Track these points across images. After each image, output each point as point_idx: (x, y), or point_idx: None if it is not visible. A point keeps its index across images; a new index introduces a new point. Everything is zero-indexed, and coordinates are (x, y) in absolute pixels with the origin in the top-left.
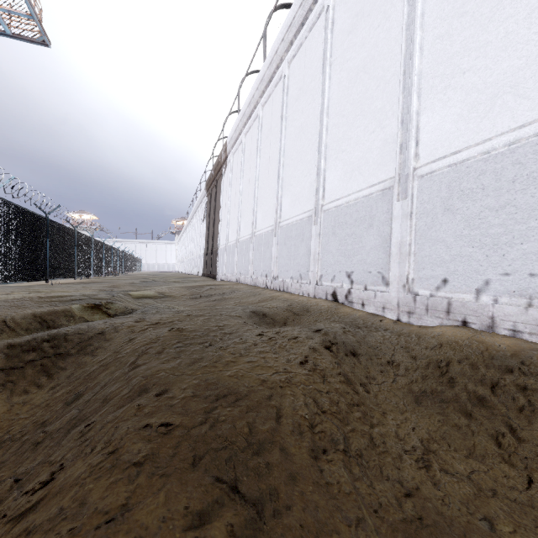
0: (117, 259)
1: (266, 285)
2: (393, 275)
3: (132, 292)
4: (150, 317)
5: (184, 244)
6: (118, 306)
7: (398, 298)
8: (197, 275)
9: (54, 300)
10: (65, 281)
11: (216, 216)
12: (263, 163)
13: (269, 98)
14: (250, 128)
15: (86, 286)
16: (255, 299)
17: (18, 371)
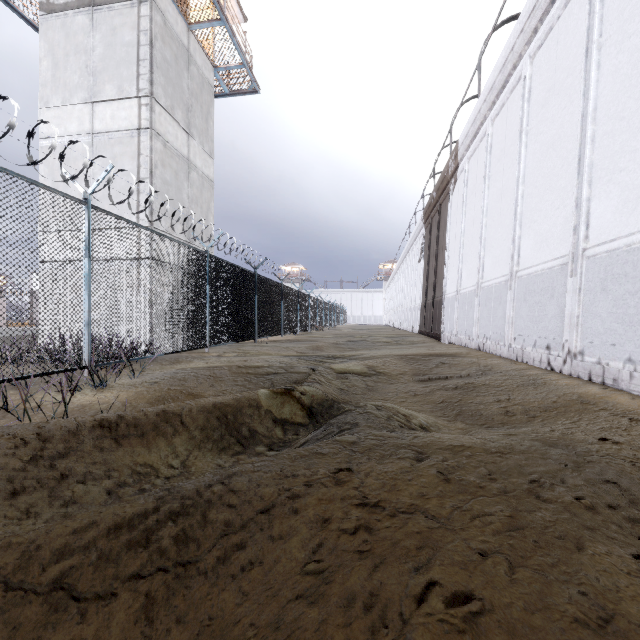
0: (322, 312)
1: (547, 364)
2: None
3: (334, 366)
4: (361, 466)
5: (393, 292)
6: (315, 393)
7: None
8: (410, 331)
9: (250, 372)
10: (273, 337)
11: (439, 253)
12: (534, 152)
13: (548, 36)
14: (503, 106)
15: (289, 346)
16: (542, 400)
17: (105, 607)
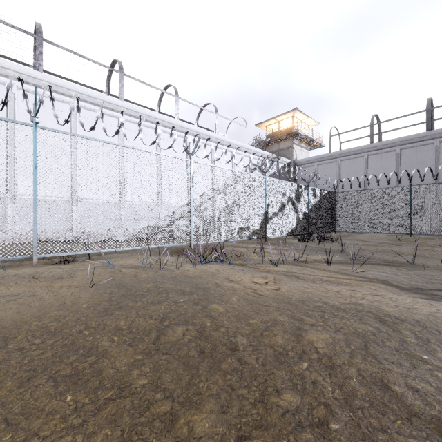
0: None
1: None
2: (10, 228)
3: None
4: None
5: None
6: None
7: (13, 236)
8: None
9: None
10: None
11: None
12: None
13: None
14: None
15: None
16: None
17: None
